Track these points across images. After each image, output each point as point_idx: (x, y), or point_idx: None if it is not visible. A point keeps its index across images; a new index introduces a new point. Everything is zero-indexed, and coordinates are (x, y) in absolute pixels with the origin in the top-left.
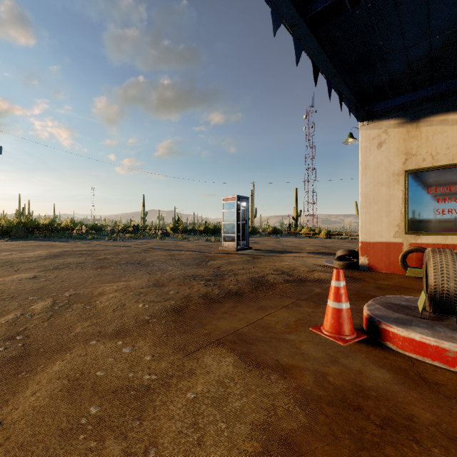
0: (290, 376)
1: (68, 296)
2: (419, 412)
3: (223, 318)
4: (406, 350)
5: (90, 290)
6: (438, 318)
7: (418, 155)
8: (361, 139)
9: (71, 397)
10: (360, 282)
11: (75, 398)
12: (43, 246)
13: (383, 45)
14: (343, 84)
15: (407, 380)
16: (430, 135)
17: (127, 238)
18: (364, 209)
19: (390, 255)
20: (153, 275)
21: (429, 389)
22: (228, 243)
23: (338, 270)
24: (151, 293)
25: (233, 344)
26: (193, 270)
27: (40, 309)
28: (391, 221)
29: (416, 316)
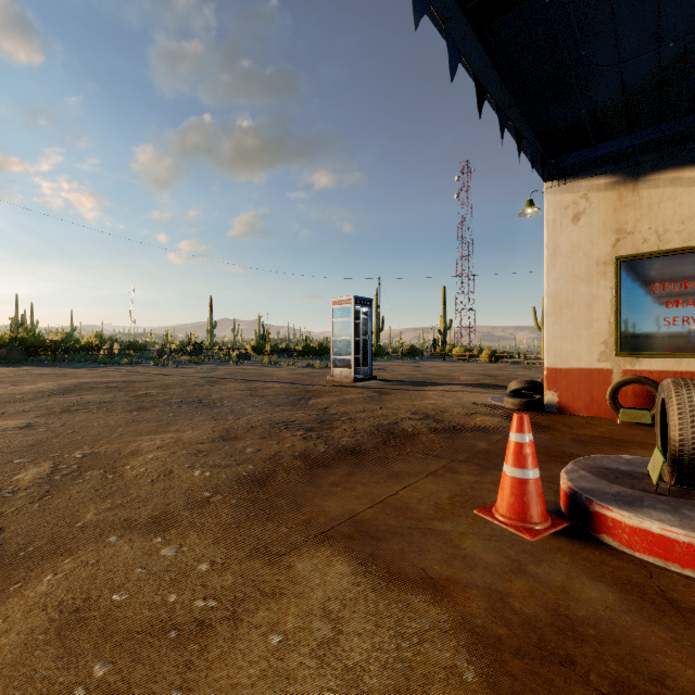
0: (447, 599)
1: (79, 458)
2: (674, 667)
3: (333, 494)
4: (636, 549)
5: (117, 448)
6: (684, 493)
7: (635, 233)
8: (548, 209)
9: (63, 645)
10: (547, 431)
11: (69, 646)
12: (49, 375)
13: (585, 57)
14: (522, 120)
15: (644, 604)
16: (655, 202)
17: (184, 362)
18: (552, 317)
19: (593, 389)
20: (221, 421)
21: (684, 621)
22: (340, 371)
23: (520, 415)
24: (215, 452)
25: (349, 540)
26: (285, 413)
27: (29, 480)
28: (594, 336)
29: (648, 490)
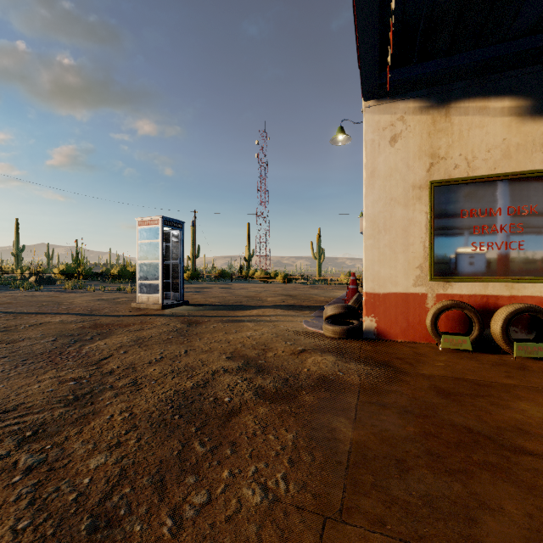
0: None
1: None
2: None
3: None
4: None
5: None
6: None
7: (448, 158)
8: (366, 128)
9: None
10: (392, 374)
11: None
12: None
13: None
14: None
15: None
16: (465, 129)
17: None
18: (371, 241)
19: (409, 314)
20: None
21: None
22: (147, 297)
23: None
24: None
25: None
26: (16, 381)
27: None
28: (410, 260)
29: None
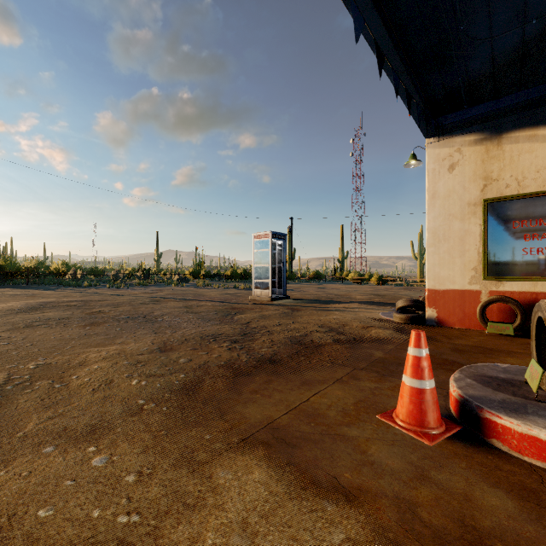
0: (359, 510)
1: (32, 368)
2: None
3: (253, 401)
4: (525, 453)
5: (67, 359)
6: None
7: (499, 180)
8: (428, 160)
9: None
10: (430, 342)
11: None
12: (20, 296)
13: (463, 31)
14: (410, 85)
15: (542, 512)
16: (516, 154)
17: (134, 284)
18: (432, 248)
19: (465, 307)
20: (160, 334)
21: None
22: (260, 291)
23: (418, 332)
24: (152, 362)
25: (267, 447)
26: (214, 327)
27: None
28: (466, 264)
29: (528, 397)
